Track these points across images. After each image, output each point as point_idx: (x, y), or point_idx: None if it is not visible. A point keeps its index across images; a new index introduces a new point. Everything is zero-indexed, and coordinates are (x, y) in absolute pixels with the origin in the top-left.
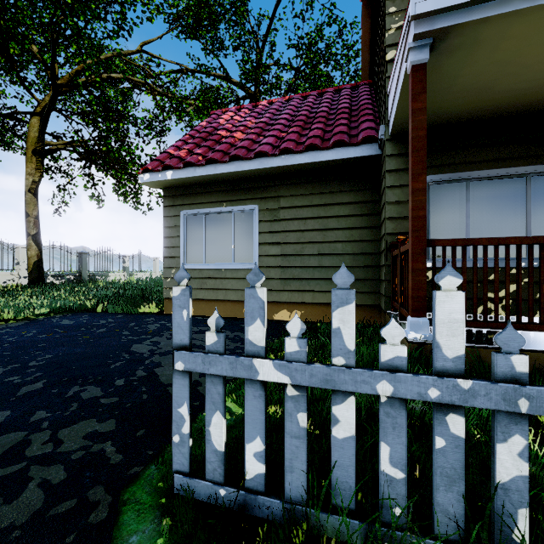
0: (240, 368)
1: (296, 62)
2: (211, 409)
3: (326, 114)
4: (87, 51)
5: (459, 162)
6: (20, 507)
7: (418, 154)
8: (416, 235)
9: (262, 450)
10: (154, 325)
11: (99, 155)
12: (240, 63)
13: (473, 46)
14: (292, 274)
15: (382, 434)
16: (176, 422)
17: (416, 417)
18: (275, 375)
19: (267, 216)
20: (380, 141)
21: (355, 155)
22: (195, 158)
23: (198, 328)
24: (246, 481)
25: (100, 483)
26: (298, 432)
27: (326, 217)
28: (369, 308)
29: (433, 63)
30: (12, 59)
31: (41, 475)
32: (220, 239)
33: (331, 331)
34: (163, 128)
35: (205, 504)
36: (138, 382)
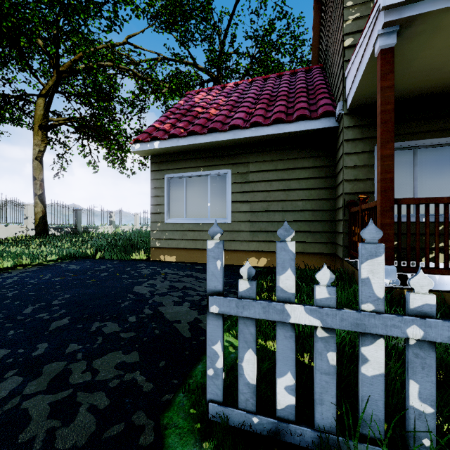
0: (273, 312)
1: (251, 51)
2: (243, 347)
3: (287, 93)
4: (82, 43)
5: (408, 132)
6: (77, 429)
7: (386, 125)
8: (384, 195)
9: (292, 384)
10: (146, 270)
11: (94, 128)
12: (206, 52)
13: (434, 32)
14: (260, 228)
15: (411, 373)
16: (210, 357)
17: (398, 353)
18: (307, 318)
19: (238, 178)
20: (338, 115)
21: (315, 127)
22: (178, 131)
23: (184, 272)
24: (278, 411)
25: (140, 408)
26: (328, 369)
27: (289, 179)
28: (326, 256)
29: (396, 47)
30: (22, 50)
31: (87, 401)
32: (198, 198)
33: (361, 281)
34: (143, 107)
35: (238, 430)
36: (147, 319)
